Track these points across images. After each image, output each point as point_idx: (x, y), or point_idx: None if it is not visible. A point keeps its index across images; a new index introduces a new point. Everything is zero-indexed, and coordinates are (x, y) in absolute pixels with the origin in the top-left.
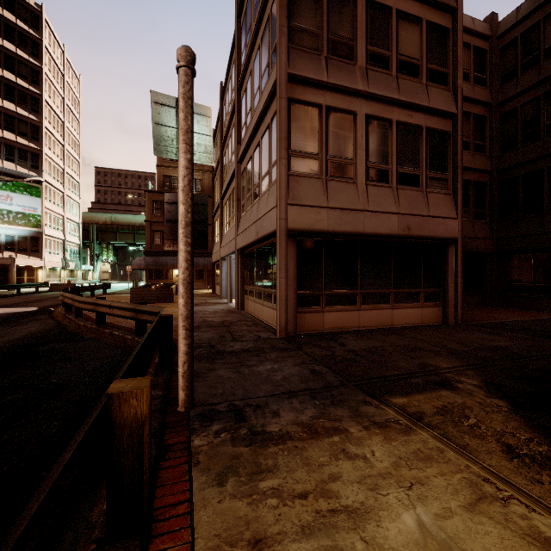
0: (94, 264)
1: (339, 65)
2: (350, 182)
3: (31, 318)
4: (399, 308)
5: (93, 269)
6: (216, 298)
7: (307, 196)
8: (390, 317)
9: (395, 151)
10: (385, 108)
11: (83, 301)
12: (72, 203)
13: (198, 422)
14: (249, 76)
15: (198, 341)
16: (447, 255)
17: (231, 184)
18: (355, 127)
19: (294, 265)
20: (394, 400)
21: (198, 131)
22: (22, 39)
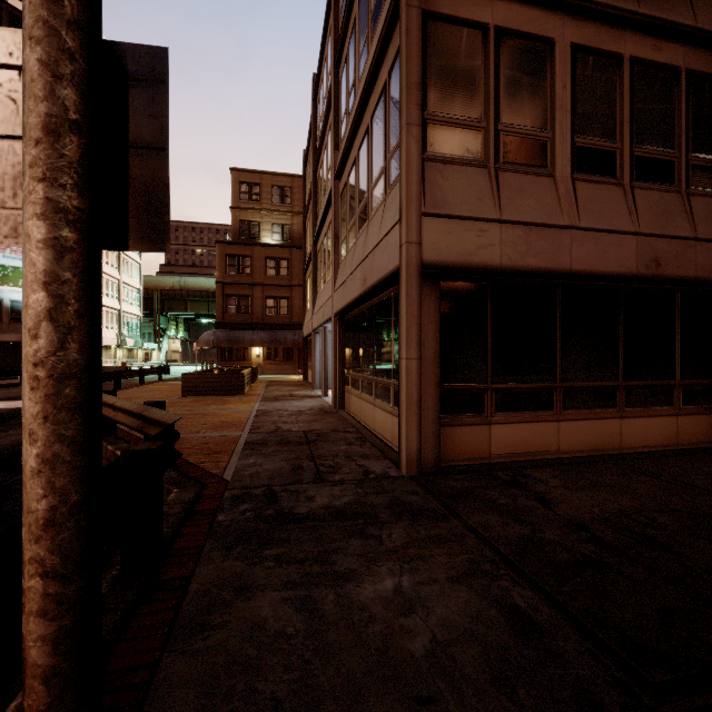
0: (159, 342)
1: None
2: (542, 173)
3: None
4: (633, 417)
5: (158, 347)
6: (307, 388)
7: (460, 200)
8: (617, 433)
9: (628, 116)
10: (608, 33)
11: None
12: (131, 264)
13: None
14: (351, 30)
15: (249, 480)
16: None
17: (326, 218)
18: (552, 69)
19: (435, 334)
20: None
21: None
22: None
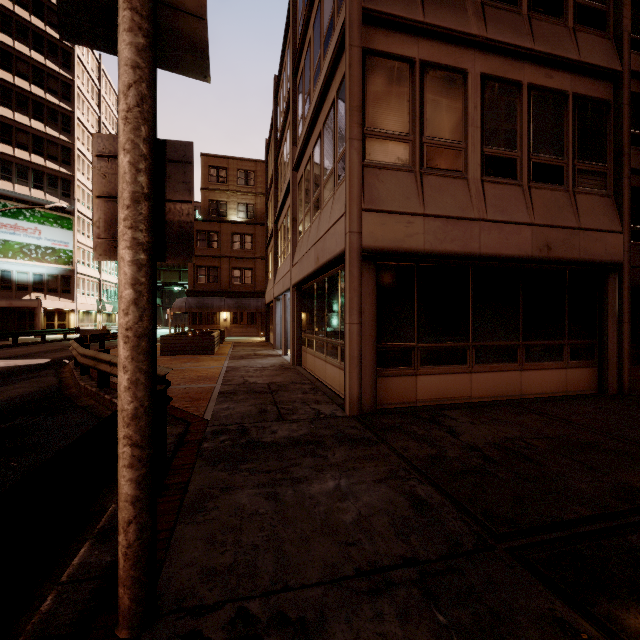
0: None
1: None
2: (458, 176)
3: (29, 375)
4: (531, 369)
5: None
6: (269, 348)
7: (392, 198)
8: (518, 382)
9: (526, 131)
10: (510, 65)
11: (83, 354)
12: None
13: None
14: (307, 47)
15: (225, 419)
16: (606, 288)
17: (286, 202)
18: (466, 94)
19: (372, 304)
20: (631, 621)
21: (173, 3)
22: (52, 48)
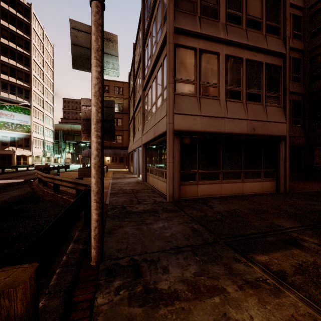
0: (61, 154)
1: (208, 22)
2: (215, 99)
3: (17, 187)
4: (247, 182)
5: (61, 156)
6: (130, 174)
7: (187, 108)
8: (241, 188)
9: (245, 79)
10: (238, 50)
11: (46, 176)
12: (49, 118)
13: (104, 277)
14: (149, 35)
15: (115, 203)
16: (279, 147)
17: (139, 105)
18: (219, 63)
19: (178, 154)
20: (258, 258)
21: (107, 52)
22: (20, 23)
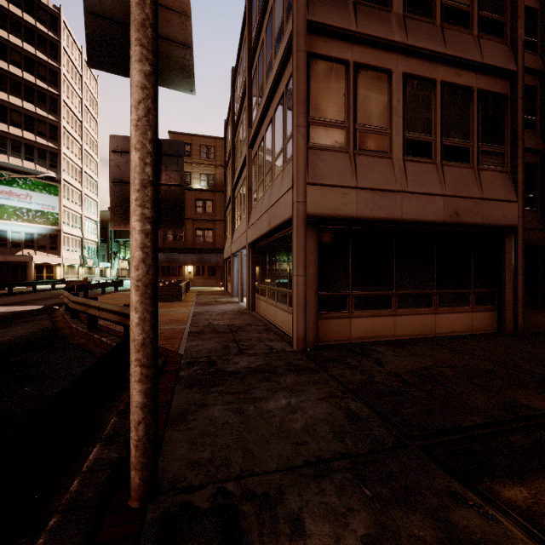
0: (111, 261)
1: (370, 12)
2: (384, 156)
3: (27, 319)
4: (443, 313)
5: (111, 266)
6: (227, 296)
7: (331, 174)
8: (433, 323)
9: (439, 119)
10: (427, 66)
11: (75, 301)
12: (90, 202)
13: (153, 544)
14: (260, 47)
15: (195, 353)
16: (504, 247)
17: (242, 174)
18: (391, 89)
19: (315, 260)
20: (506, 493)
21: (168, 36)
22: (41, 41)
